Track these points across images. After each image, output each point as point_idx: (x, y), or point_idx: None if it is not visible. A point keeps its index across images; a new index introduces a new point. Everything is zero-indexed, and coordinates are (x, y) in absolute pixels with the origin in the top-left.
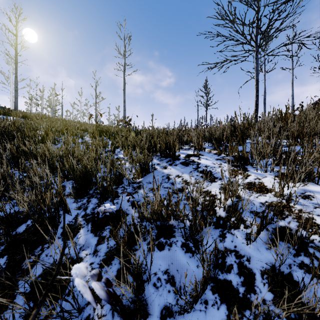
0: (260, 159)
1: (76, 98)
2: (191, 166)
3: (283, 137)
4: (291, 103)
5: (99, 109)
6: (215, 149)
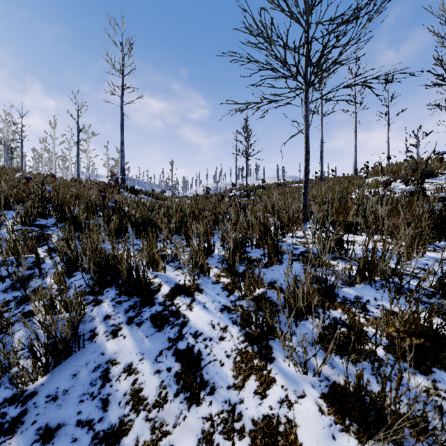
0: (299, 318)
1: (45, 131)
2: (167, 330)
3: (343, 229)
4: (354, 157)
5: (87, 150)
6: (228, 272)
